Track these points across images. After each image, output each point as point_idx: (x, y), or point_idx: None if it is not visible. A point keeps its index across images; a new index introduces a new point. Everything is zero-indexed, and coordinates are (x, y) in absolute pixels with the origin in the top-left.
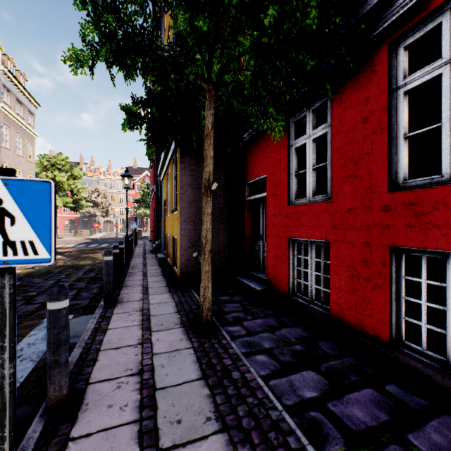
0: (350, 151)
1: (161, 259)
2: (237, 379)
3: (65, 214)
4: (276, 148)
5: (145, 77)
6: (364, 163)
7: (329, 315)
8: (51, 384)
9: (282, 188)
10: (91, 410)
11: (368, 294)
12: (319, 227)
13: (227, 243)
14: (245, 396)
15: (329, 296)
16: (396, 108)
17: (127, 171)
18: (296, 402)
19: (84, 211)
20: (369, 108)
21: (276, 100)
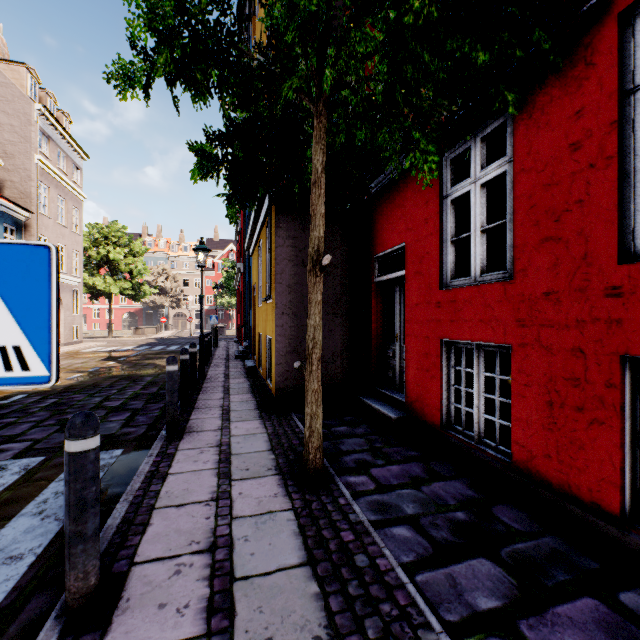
0: (547, 199)
1: (250, 369)
2: (363, 568)
3: (122, 305)
4: (421, 201)
5: (223, 98)
6: (573, 217)
7: (509, 463)
8: (71, 568)
9: (430, 263)
10: (132, 611)
11: (580, 434)
12: (493, 323)
13: (345, 346)
14: (377, 600)
15: (504, 429)
16: (633, 122)
17: (202, 243)
18: (463, 616)
19: (148, 301)
20: (582, 125)
21: (425, 121)
